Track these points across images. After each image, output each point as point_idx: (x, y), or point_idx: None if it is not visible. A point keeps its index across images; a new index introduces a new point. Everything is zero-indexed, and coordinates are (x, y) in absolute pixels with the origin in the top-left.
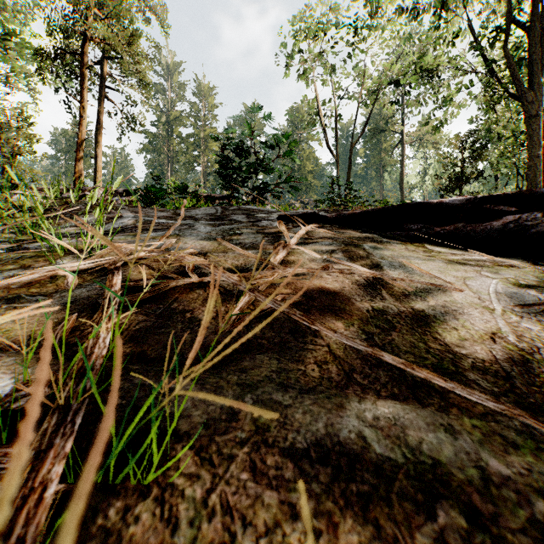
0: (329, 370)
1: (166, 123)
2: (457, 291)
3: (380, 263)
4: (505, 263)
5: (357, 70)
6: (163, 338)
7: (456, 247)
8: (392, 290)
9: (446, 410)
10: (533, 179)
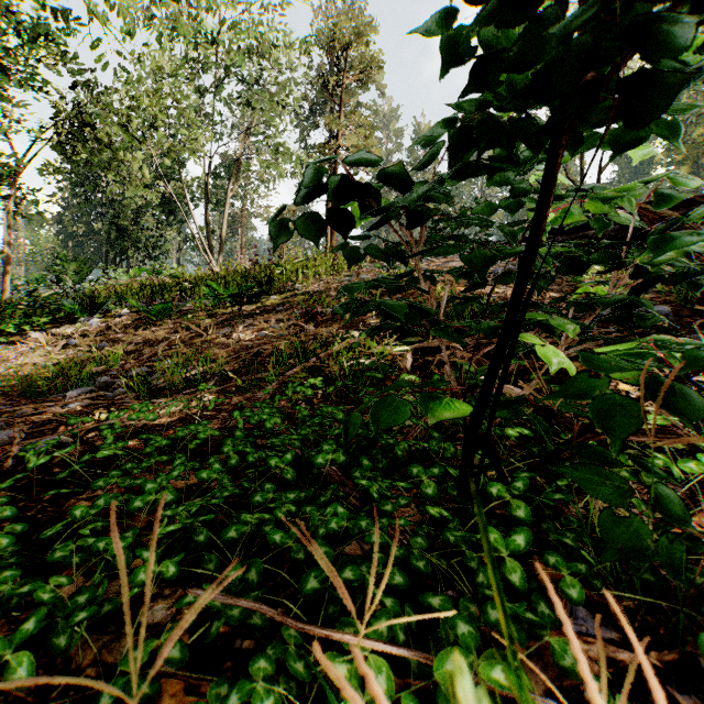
0: None
1: None
2: None
3: None
4: None
5: None
6: None
7: None
8: None
9: None
10: None
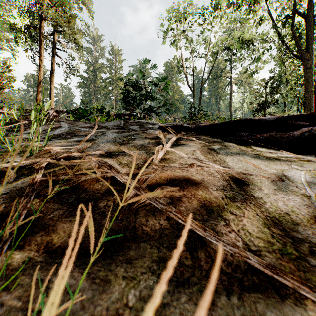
0: (199, 257)
1: (93, 71)
2: (280, 181)
3: (225, 159)
4: (304, 158)
5: (205, 41)
6: (69, 226)
7: (270, 148)
8: (237, 180)
9: (302, 303)
10: (308, 105)
